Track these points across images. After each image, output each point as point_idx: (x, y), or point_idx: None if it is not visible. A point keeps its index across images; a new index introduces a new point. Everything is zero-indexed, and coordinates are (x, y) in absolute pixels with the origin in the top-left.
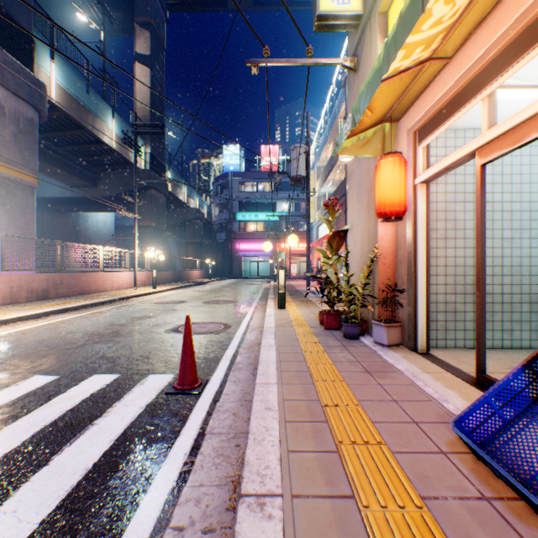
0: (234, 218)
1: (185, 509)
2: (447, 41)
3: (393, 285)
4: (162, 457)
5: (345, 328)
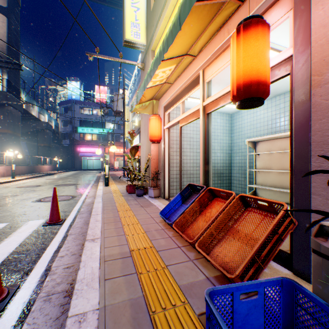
0: (76, 130)
1: (63, 252)
2: (170, 79)
3: (158, 171)
4: (48, 244)
5: (137, 191)
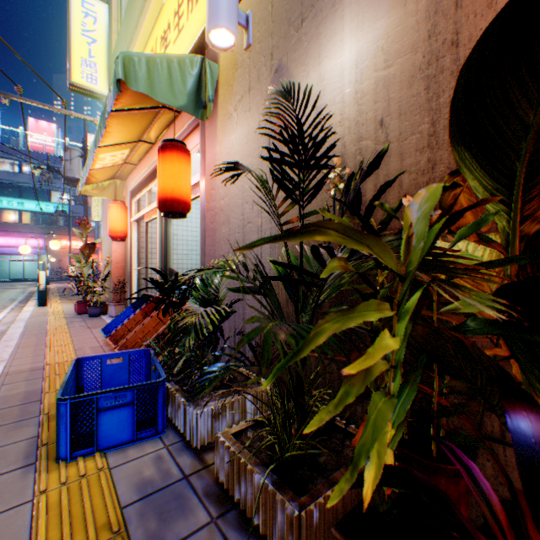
0: None
1: None
2: (132, 160)
3: (125, 280)
4: None
5: (90, 310)
